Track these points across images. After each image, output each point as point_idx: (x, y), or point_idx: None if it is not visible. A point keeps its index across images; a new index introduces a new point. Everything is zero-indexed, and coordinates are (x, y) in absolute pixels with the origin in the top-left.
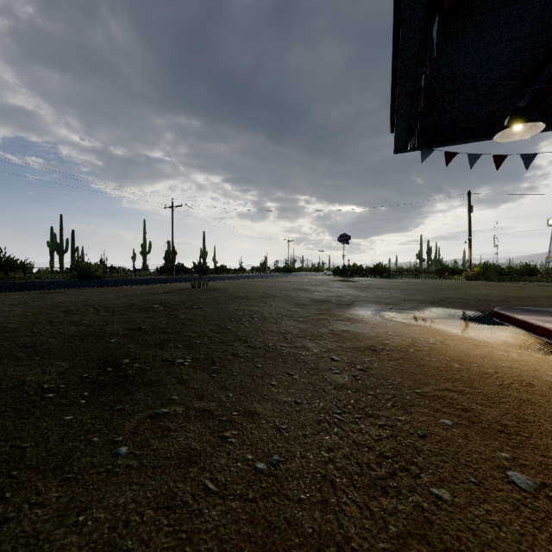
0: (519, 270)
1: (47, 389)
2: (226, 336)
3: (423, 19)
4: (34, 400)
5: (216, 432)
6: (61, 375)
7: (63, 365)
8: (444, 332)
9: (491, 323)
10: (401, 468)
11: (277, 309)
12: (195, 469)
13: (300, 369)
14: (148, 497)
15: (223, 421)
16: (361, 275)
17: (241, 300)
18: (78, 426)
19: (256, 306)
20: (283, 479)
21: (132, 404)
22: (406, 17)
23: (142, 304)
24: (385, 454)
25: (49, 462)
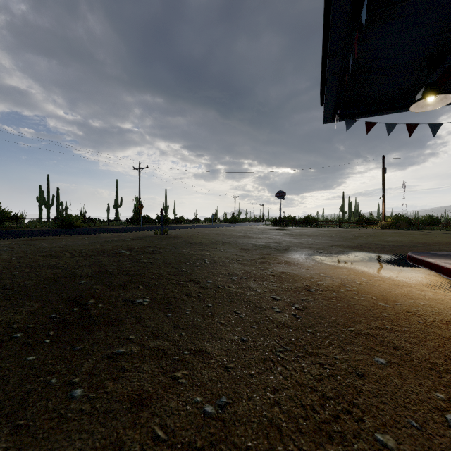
0: (424, 220)
1: (16, 329)
2: (181, 278)
3: (350, 6)
4: (3, 340)
5: (168, 372)
6: (31, 315)
7: (34, 305)
8: (368, 273)
9: (405, 266)
10: (343, 410)
11: (225, 253)
12: (145, 414)
13: (246, 308)
14: (96, 447)
15: (175, 360)
16: (295, 225)
17: (195, 246)
18: (39, 367)
19: (208, 251)
20: (230, 424)
21: (92, 343)
22: (336, 4)
23: (112, 249)
24: (327, 394)
25: (4, 407)
